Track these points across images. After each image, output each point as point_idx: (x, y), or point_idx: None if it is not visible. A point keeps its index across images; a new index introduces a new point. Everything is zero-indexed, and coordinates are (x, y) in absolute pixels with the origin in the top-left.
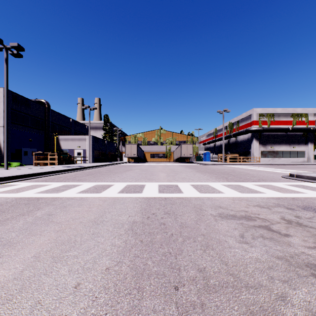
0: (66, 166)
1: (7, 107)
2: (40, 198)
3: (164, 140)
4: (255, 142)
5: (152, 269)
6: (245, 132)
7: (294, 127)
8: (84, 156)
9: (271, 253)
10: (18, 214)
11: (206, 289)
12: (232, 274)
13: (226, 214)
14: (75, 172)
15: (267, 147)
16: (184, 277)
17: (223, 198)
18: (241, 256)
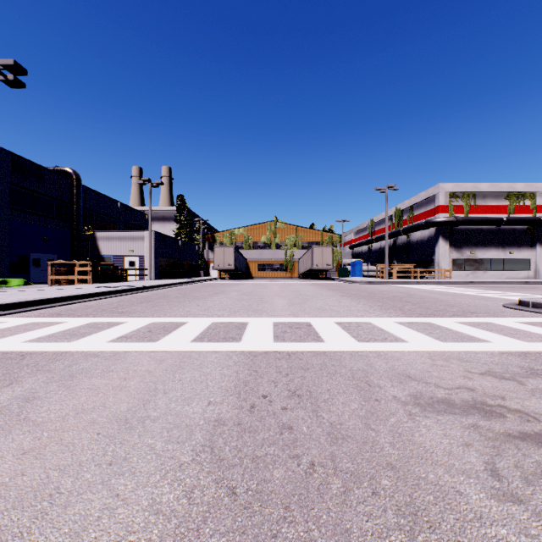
0: (106, 286)
1: None
2: (29, 354)
3: (282, 240)
4: (442, 243)
5: None
6: (425, 226)
7: (510, 217)
8: (141, 267)
9: None
10: None
11: None
12: None
13: (428, 396)
14: (121, 296)
15: (464, 253)
16: None
17: (409, 354)
18: None
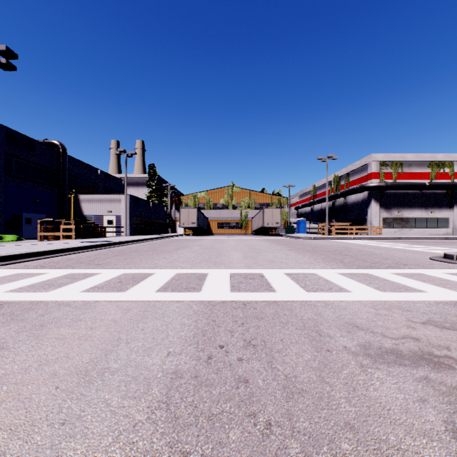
0: (87, 241)
1: None
2: (7, 304)
3: (238, 202)
4: (374, 205)
5: None
6: (359, 190)
7: (432, 182)
8: (118, 225)
9: None
10: None
11: None
12: None
13: (377, 346)
14: (99, 250)
15: (393, 213)
16: None
17: (353, 304)
18: None
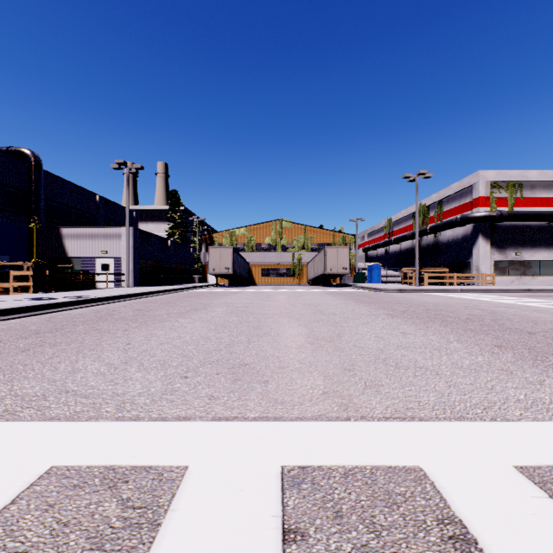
0: (40, 297)
1: None
2: None
3: (289, 241)
4: (483, 243)
5: None
6: (461, 222)
7: None
8: (117, 272)
9: None
10: None
11: None
12: None
13: None
14: (33, 316)
15: (508, 254)
16: None
17: None
18: None
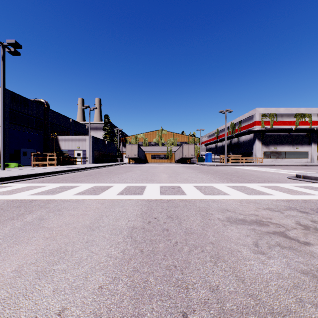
0: (65, 167)
1: (4, 106)
2: (34, 200)
3: (165, 141)
4: (258, 142)
5: (155, 288)
6: (248, 132)
7: (297, 127)
8: (84, 156)
9: (293, 266)
10: (6, 218)
11: (221, 316)
12: (252, 295)
13: (235, 218)
14: (74, 172)
15: (270, 148)
16: (193, 300)
17: (229, 200)
18: (259, 271)
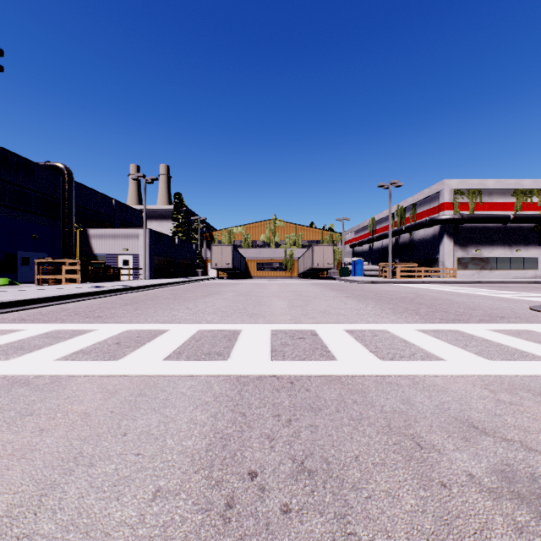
0: (94, 286)
1: None
2: None
3: (282, 239)
4: (447, 241)
5: None
6: (429, 223)
7: (518, 214)
8: (136, 266)
9: None
10: None
11: None
12: None
13: (527, 474)
14: (107, 297)
15: (470, 251)
16: None
17: (455, 382)
18: None
